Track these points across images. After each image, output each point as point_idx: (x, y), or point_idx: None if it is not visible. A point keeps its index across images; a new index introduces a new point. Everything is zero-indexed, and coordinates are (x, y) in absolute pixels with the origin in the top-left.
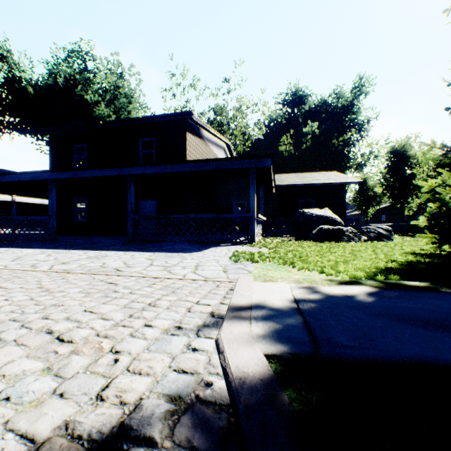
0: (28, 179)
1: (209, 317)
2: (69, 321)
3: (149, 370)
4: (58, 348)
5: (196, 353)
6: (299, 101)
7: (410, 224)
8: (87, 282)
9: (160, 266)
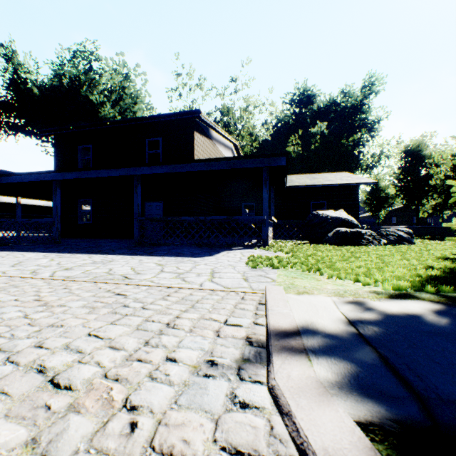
0: (32, 180)
1: (247, 345)
2: (68, 352)
3: (185, 448)
4: (50, 400)
5: (248, 412)
6: (307, 100)
7: (426, 226)
8: (92, 292)
9: (172, 272)
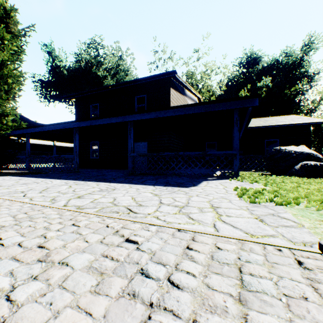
0: (60, 128)
1: None
2: None
3: None
4: None
5: None
6: (254, 62)
7: None
8: (99, 235)
9: (171, 205)
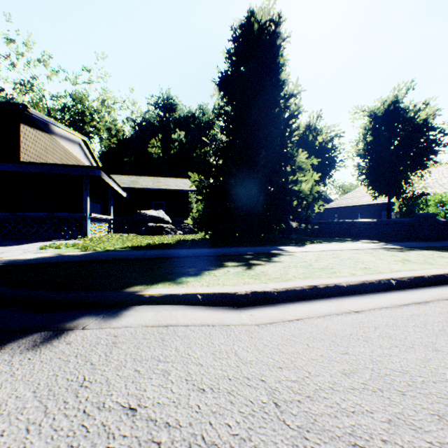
0: None
1: None
2: None
3: None
4: None
5: None
6: (170, 108)
7: None
8: None
9: None
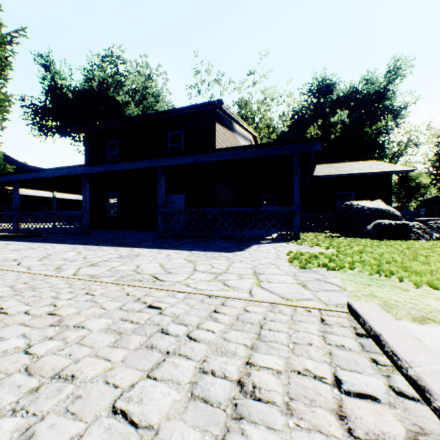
0: (64, 174)
1: None
2: None
3: None
4: None
5: None
6: (326, 90)
7: None
8: (118, 302)
9: (207, 272)
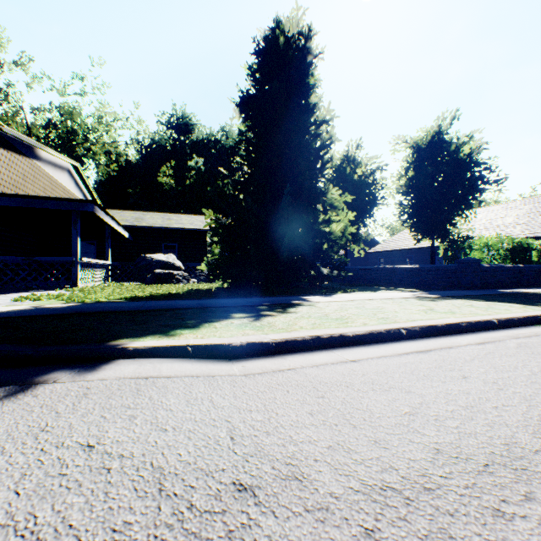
0: None
1: None
2: None
3: None
4: None
5: None
6: (186, 128)
7: None
8: None
9: None
